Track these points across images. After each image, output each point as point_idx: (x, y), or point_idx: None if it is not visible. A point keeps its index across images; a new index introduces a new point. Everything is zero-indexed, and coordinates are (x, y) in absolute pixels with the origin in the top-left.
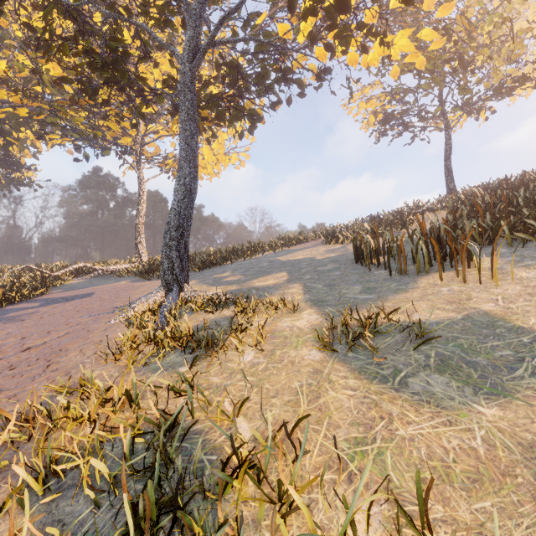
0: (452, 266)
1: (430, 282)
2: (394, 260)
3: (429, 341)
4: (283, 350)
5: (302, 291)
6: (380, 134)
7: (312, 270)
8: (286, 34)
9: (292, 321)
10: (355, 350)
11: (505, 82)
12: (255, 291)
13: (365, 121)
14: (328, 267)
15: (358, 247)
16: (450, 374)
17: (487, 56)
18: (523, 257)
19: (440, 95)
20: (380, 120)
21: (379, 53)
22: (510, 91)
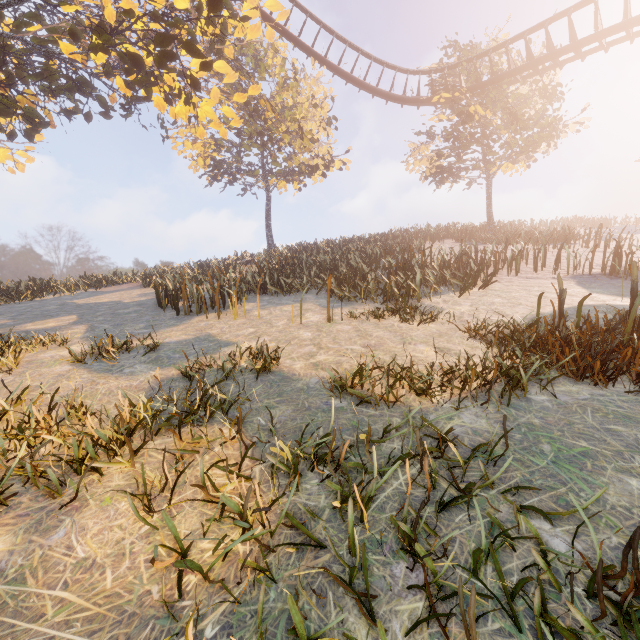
0: (225, 309)
1: (200, 319)
2: (181, 303)
3: (159, 351)
4: (36, 370)
5: (85, 331)
6: (212, 178)
7: (110, 312)
8: (72, 54)
9: (58, 352)
10: (102, 362)
11: (301, 167)
12: (24, 334)
13: (194, 161)
14: (129, 310)
15: (158, 291)
16: (153, 363)
17: (288, 142)
18: (270, 303)
19: (262, 158)
20: (209, 165)
21: (187, 110)
22: (307, 174)
